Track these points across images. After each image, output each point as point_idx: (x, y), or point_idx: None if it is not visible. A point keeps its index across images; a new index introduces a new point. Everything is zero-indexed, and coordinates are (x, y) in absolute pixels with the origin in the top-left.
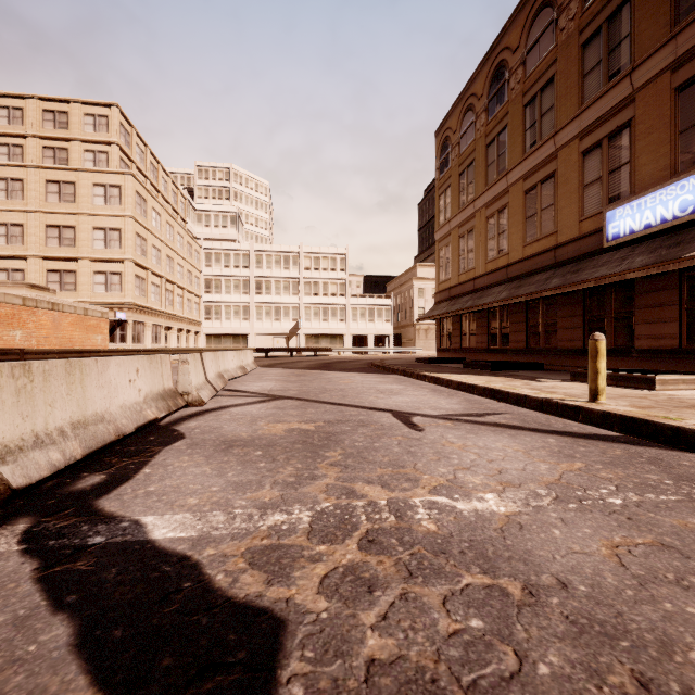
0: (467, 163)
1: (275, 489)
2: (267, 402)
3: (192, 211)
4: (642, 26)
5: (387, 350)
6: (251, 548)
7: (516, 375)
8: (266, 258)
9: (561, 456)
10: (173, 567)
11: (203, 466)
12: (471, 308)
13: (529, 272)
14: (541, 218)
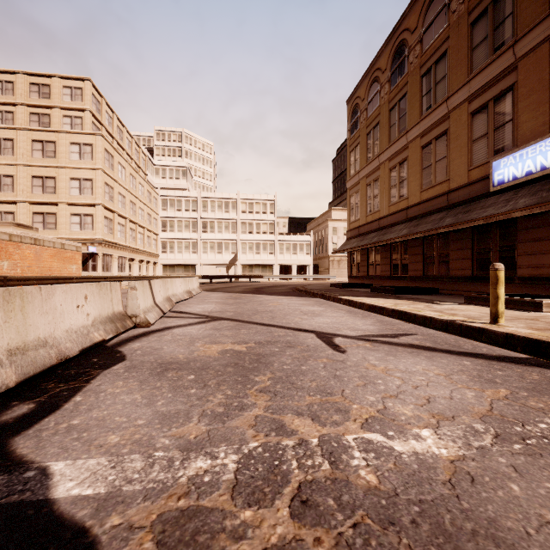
0: (373, 125)
1: (202, 422)
2: (206, 323)
3: (151, 166)
4: (523, 5)
5: (307, 277)
6: (163, 515)
7: (417, 298)
8: (210, 204)
9: (483, 381)
10: (62, 549)
11: (135, 393)
12: (377, 243)
13: (425, 213)
14: (435, 169)
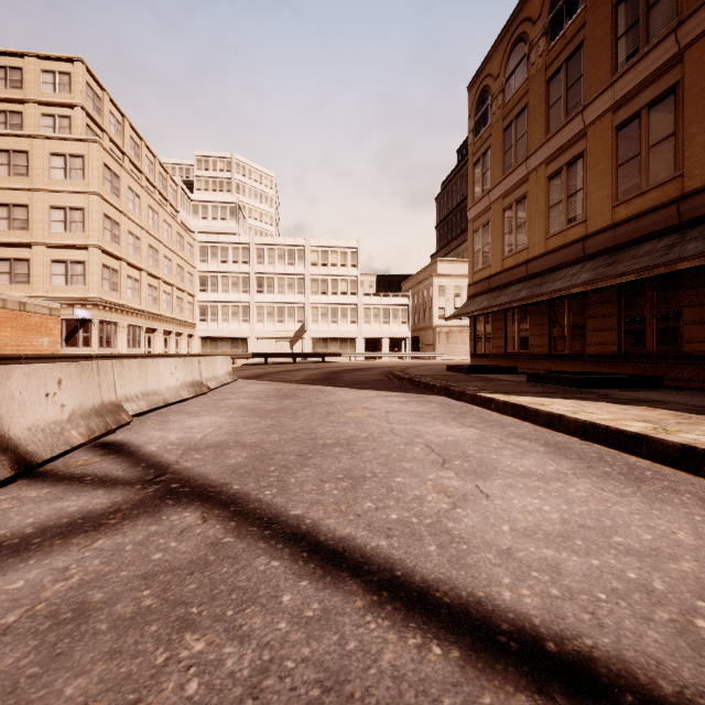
0: (516, 112)
1: None
2: (103, 530)
3: (187, 201)
4: None
5: (404, 355)
6: None
7: (652, 400)
8: (268, 253)
9: None
10: None
11: None
12: (531, 299)
13: (625, 242)
14: (648, 160)
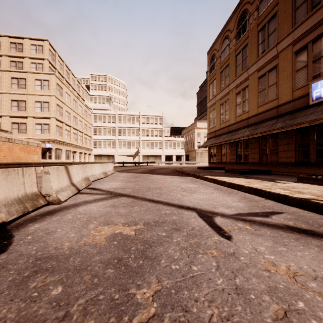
0: (225, 66)
1: None
2: (108, 199)
3: (88, 95)
4: None
5: (182, 162)
6: None
7: (259, 177)
8: (123, 118)
9: None
10: None
11: None
12: (228, 141)
13: (261, 120)
14: (268, 91)
